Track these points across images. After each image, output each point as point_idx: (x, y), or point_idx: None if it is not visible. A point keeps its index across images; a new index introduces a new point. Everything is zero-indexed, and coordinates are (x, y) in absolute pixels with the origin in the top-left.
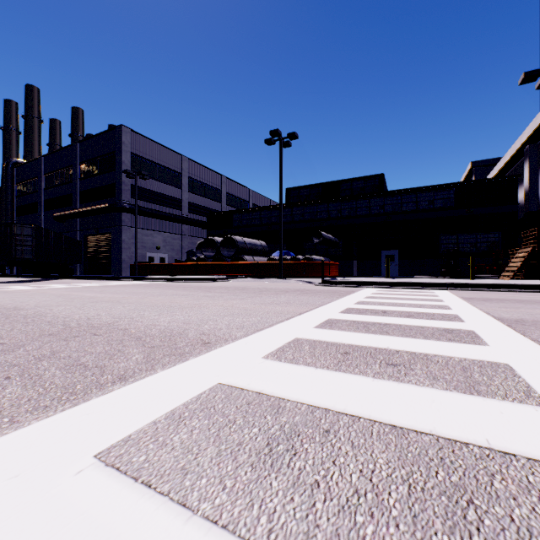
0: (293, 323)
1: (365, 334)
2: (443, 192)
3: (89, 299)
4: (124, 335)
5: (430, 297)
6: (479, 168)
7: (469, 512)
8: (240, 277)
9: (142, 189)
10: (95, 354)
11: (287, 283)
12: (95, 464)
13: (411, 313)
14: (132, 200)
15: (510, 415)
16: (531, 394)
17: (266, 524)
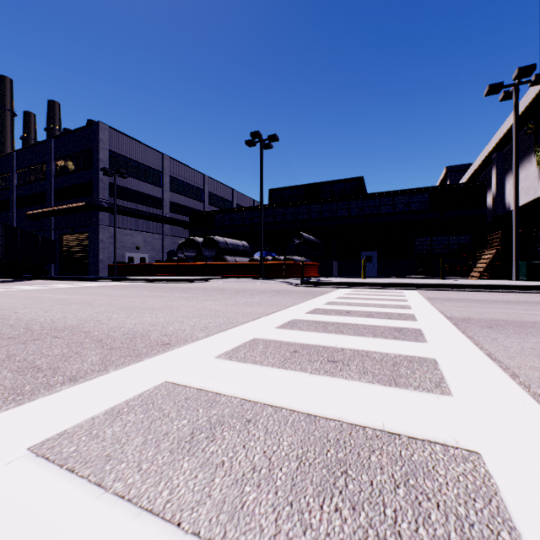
0: (257, 324)
1: (321, 333)
2: (418, 196)
3: (58, 302)
4: (86, 337)
5: (397, 297)
6: (453, 173)
7: (340, 480)
8: (221, 277)
9: (121, 187)
10: (52, 357)
11: (267, 283)
12: (27, 455)
13: (372, 313)
14: (111, 199)
15: (413, 403)
16: (441, 384)
17: (166, 496)
